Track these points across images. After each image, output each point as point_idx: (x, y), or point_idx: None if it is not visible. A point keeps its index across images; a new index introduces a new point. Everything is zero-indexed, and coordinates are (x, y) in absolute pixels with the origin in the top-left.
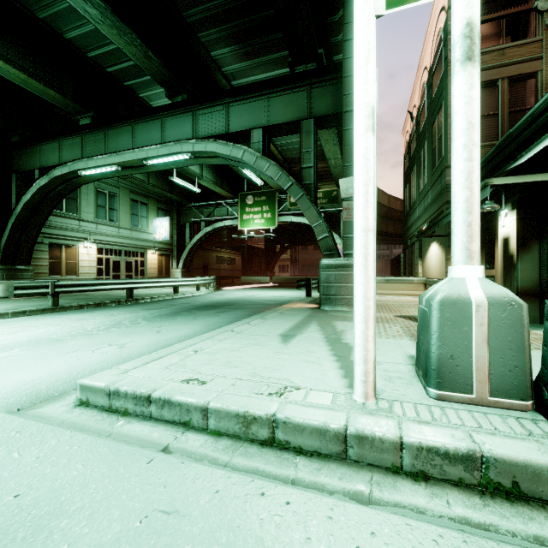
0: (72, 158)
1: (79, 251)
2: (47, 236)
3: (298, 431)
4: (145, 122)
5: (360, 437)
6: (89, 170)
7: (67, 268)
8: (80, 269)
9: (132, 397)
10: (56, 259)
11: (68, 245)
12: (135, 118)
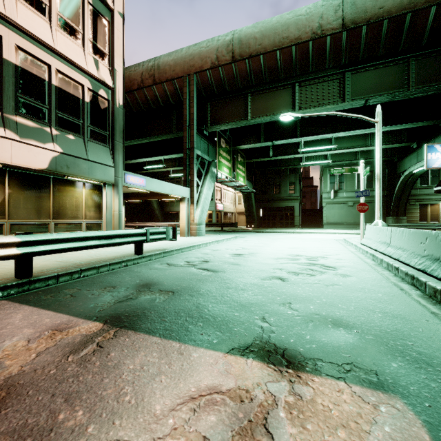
0: (413, 164)
1: (440, 207)
2: (417, 201)
3: (349, 242)
4: (438, 138)
5: (350, 242)
6: (415, 170)
7: (431, 217)
8: (440, 218)
9: (344, 240)
10: (424, 213)
11: (431, 204)
12: (434, 137)
